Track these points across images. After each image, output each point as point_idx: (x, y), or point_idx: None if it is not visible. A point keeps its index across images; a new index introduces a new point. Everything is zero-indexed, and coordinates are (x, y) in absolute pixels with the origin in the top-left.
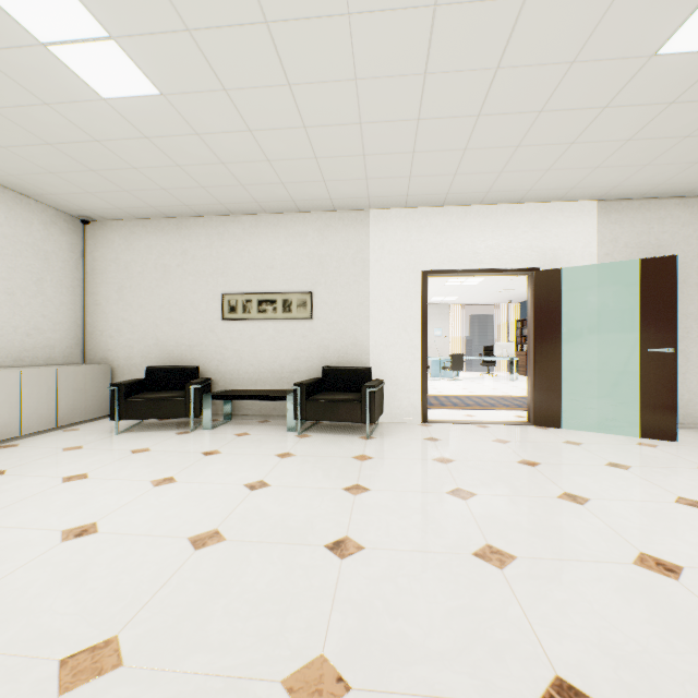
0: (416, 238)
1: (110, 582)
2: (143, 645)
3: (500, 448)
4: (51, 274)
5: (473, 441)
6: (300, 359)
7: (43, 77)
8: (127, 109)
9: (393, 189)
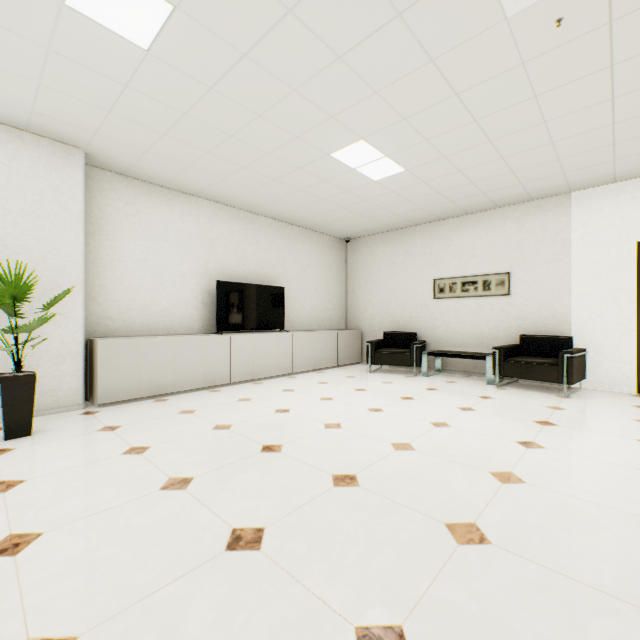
0: (627, 210)
1: (398, 428)
2: (421, 447)
3: None
4: (332, 276)
5: None
6: (498, 328)
7: (349, 181)
8: (385, 182)
9: (594, 173)
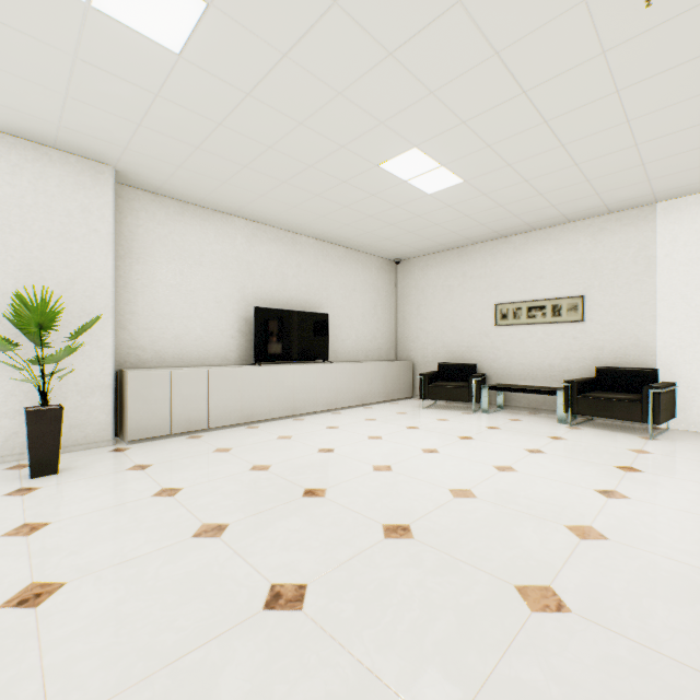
0: None
1: (457, 472)
2: (484, 495)
3: None
4: (380, 301)
5: None
6: (570, 359)
7: (399, 195)
8: (440, 195)
9: (685, 179)
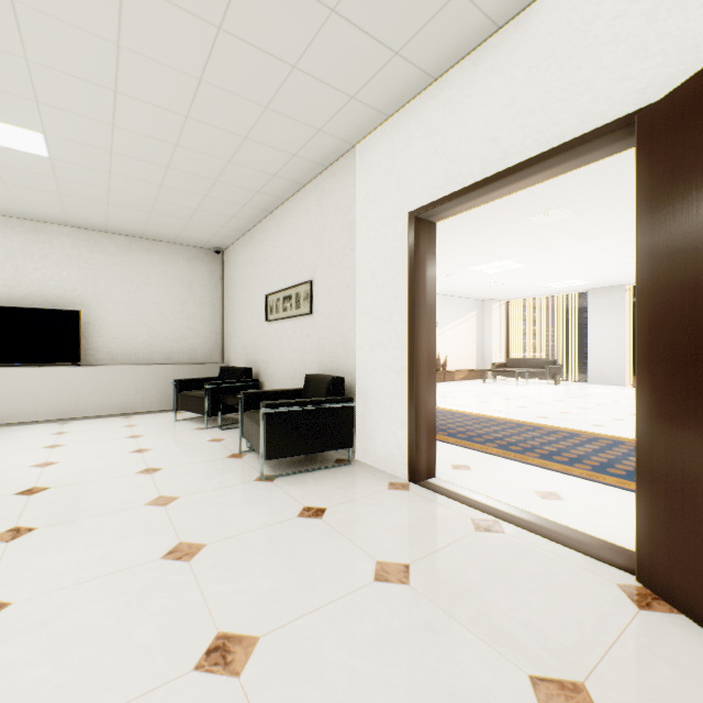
0: (402, 160)
1: None
2: None
3: (322, 584)
4: (194, 296)
5: (348, 544)
6: (306, 363)
7: (23, 162)
8: (66, 158)
9: (317, 100)
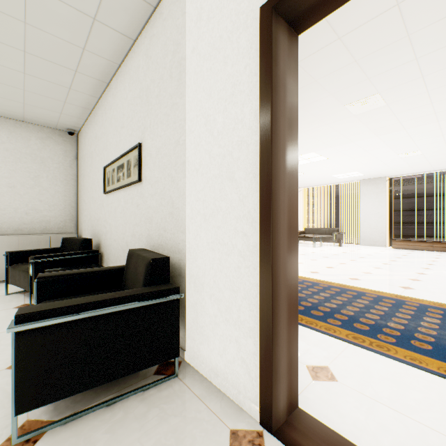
0: None
1: None
2: None
3: None
4: (47, 172)
5: None
6: (136, 236)
7: None
8: None
9: None
